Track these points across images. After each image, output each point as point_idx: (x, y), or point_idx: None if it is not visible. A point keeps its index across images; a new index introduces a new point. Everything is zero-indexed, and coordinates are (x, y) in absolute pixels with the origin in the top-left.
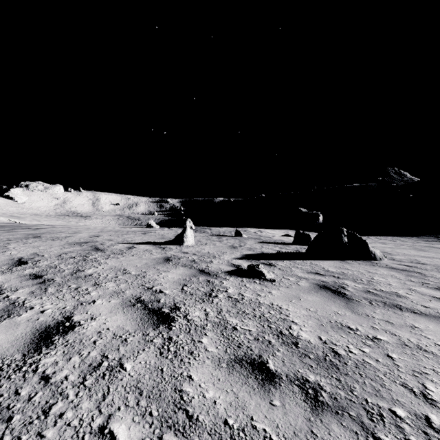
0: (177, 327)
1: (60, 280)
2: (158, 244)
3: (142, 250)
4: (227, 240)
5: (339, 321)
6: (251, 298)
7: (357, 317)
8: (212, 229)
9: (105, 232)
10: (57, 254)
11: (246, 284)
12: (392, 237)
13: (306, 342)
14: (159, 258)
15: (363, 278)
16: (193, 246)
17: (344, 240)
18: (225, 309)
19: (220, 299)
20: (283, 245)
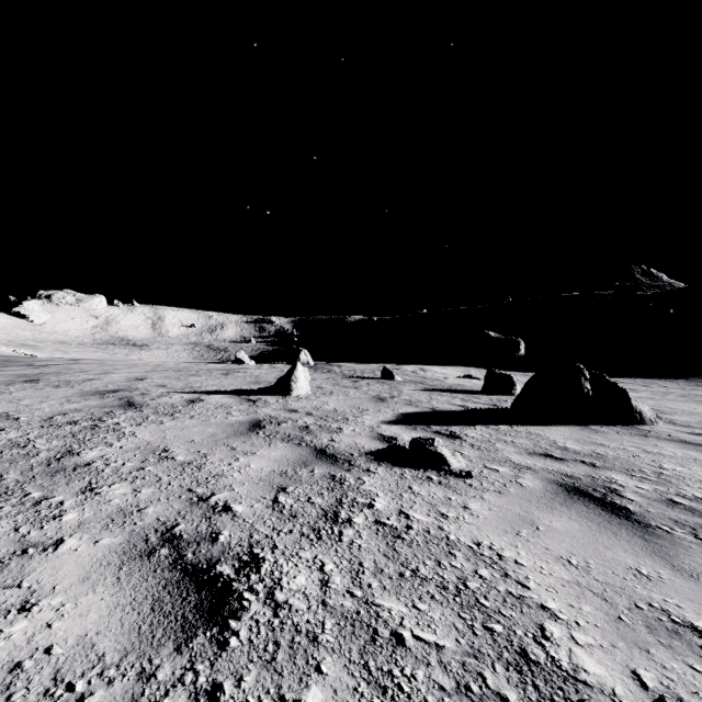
0: (241, 638)
1: (14, 478)
2: (246, 394)
3: (213, 406)
4: (369, 385)
5: (657, 603)
6: (427, 526)
7: (695, 589)
8: (342, 366)
9: (159, 372)
10: (47, 414)
11: (412, 484)
12: (643, 380)
13: (609, 701)
14: (242, 423)
15: (642, 465)
16: (308, 397)
17: (584, 387)
18: (371, 564)
19: (357, 530)
20: (466, 394)
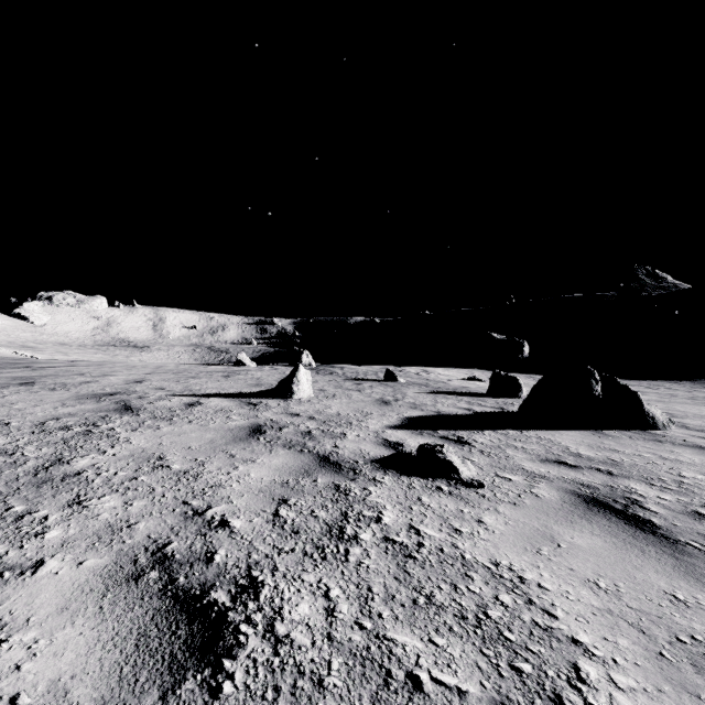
0: (237, 682)
1: None
2: (246, 397)
3: (213, 410)
4: (372, 388)
5: (700, 635)
6: (440, 544)
7: None
8: (344, 368)
9: (158, 374)
10: (39, 419)
11: (421, 495)
12: (648, 382)
13: None
14: (241, 428)
15: (661, 473)
16: (310, 400)
17: (595, 390)
18: (381, 589)
19: (365, 548)
20: (472, 397)
